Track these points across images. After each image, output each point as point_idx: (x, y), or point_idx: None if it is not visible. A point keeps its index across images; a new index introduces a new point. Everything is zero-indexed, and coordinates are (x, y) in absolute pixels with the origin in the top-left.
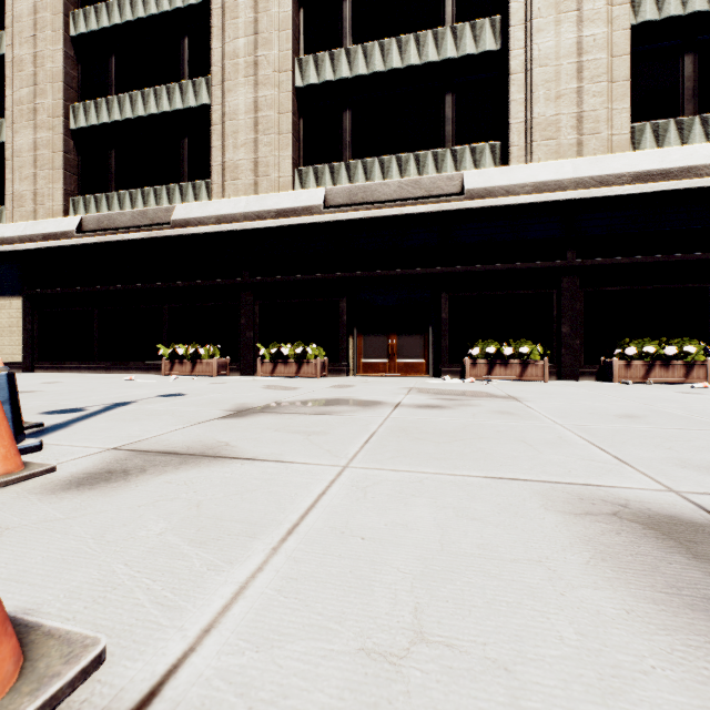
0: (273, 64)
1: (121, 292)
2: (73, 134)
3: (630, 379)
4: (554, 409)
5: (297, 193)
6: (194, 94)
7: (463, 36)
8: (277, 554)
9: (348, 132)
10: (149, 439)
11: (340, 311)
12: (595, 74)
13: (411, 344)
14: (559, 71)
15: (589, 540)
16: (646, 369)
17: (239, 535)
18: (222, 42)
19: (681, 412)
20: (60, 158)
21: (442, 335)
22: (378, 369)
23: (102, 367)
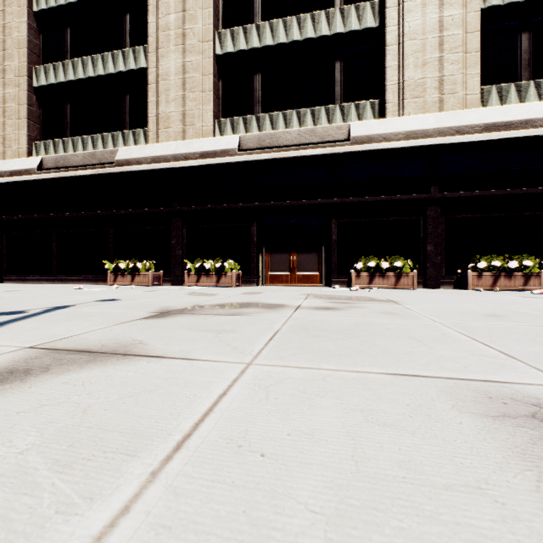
0: (198, 36)
1: (74, 218)
2: (36, 91)
3: (481, 287)
4: (429, 310)
5: (217, 139)
6: (134, 59)
7: (349, 15)
8: (155, 482)
9: (258, 91)
10: (68, 338)
11: (251, 233)
12: (453, 46)
13: (308, 260)
14: (425, 44)
15: (524, 453)
16: (493, 279)
17: (116, 452)
18: (156, 17)
19: (535, 312)
20: (24, 109)
21: (332, 253)
22: (282, 280)
23: (59, 279)
